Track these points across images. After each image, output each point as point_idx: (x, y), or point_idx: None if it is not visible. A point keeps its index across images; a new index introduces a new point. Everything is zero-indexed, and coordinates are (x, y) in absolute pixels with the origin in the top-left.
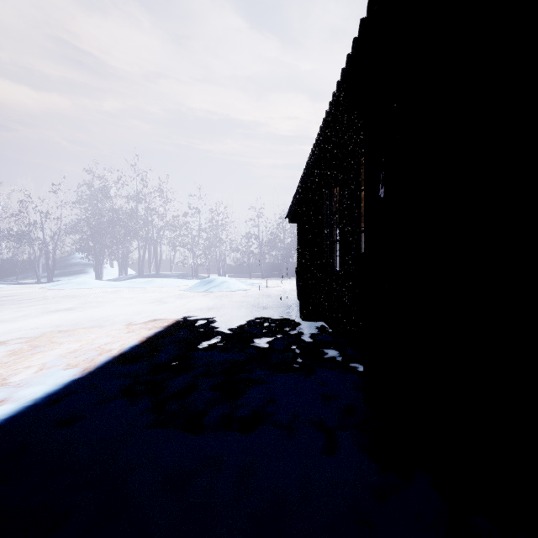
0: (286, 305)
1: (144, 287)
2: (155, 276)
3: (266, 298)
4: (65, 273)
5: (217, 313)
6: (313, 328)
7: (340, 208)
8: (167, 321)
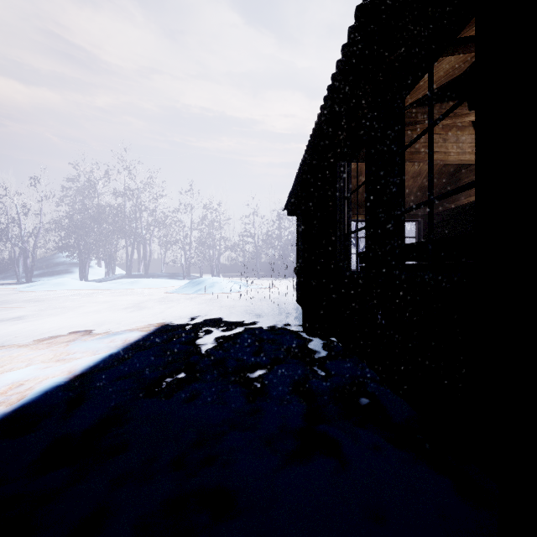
0: (284, 311)
1: (127, 289)
2: (144, 277)
3: (262, 301)
4: (48, 273)
5: (199, 323)
6: (324, 348)
7: (367, 178)
8: (130, 337)
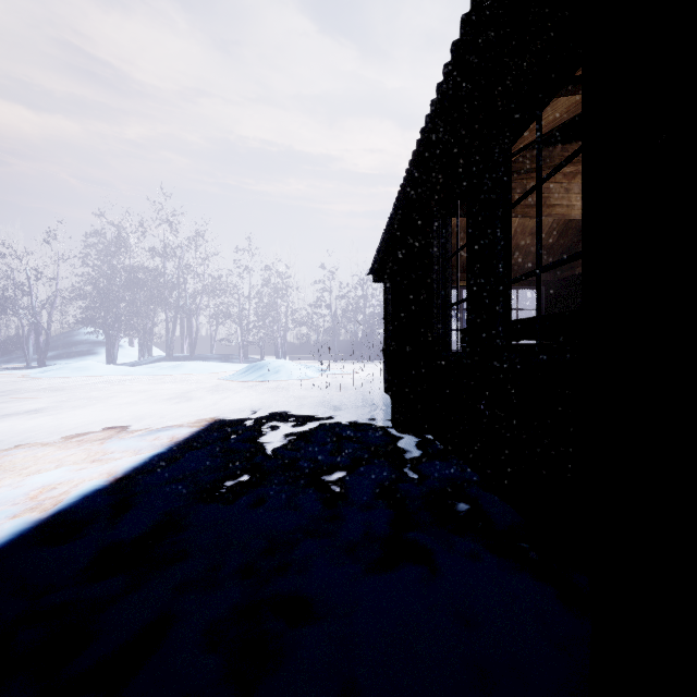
0: (369, 403)
1: (169, 375)
2: (189, 359)
3: (340, 390)
4: (66, 354)
5: (262, 417)
6: (417, 447)
7: (468, 241)
8: (178, 434)
